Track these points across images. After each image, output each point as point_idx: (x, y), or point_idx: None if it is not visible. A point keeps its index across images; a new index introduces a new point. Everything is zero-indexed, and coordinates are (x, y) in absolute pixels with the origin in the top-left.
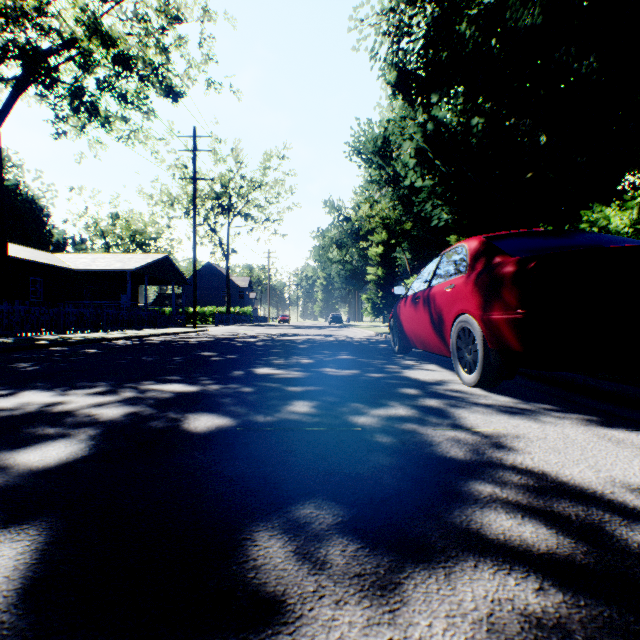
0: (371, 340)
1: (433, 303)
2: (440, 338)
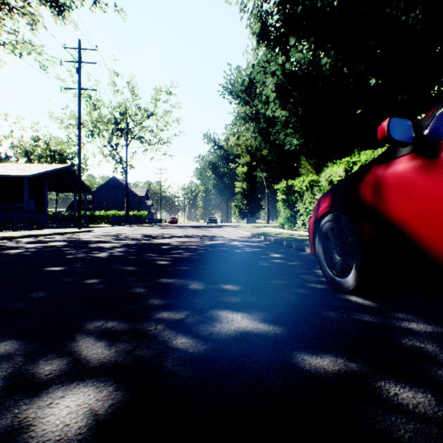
0: (253, 244)
1: None
2: None
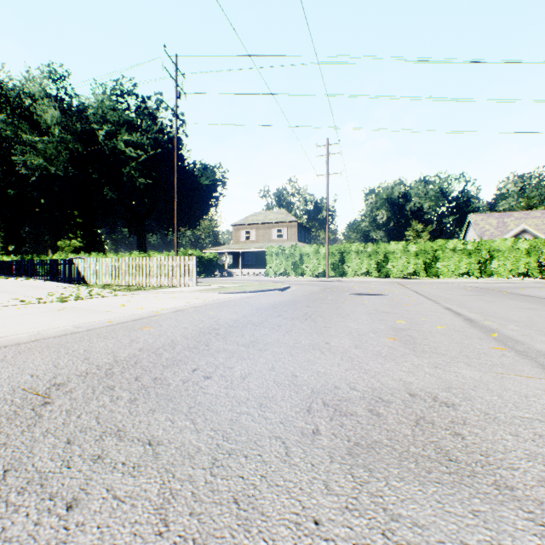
0: None
1: None
2: None
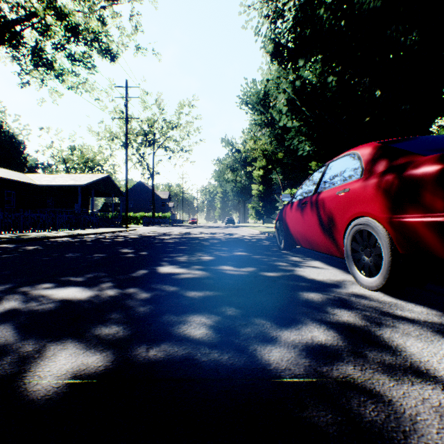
0: (258, 237)
1: (323, 207)
2: (330, 239)
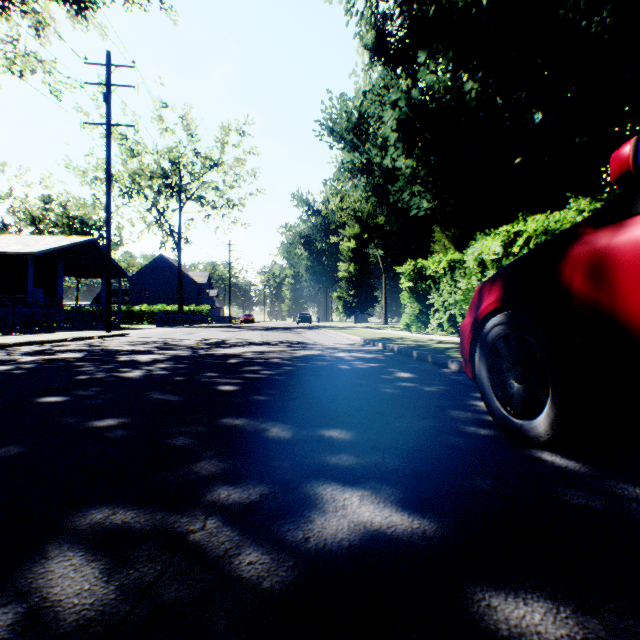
0: (367, 355)
1: None
2: None
